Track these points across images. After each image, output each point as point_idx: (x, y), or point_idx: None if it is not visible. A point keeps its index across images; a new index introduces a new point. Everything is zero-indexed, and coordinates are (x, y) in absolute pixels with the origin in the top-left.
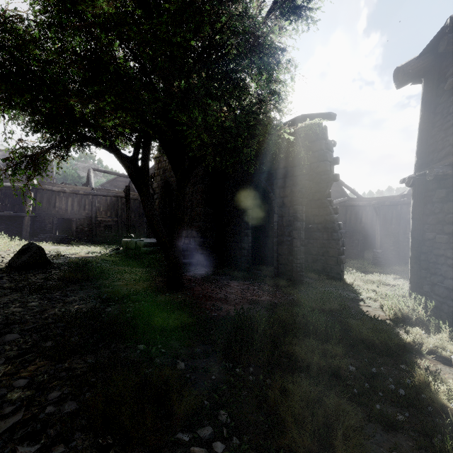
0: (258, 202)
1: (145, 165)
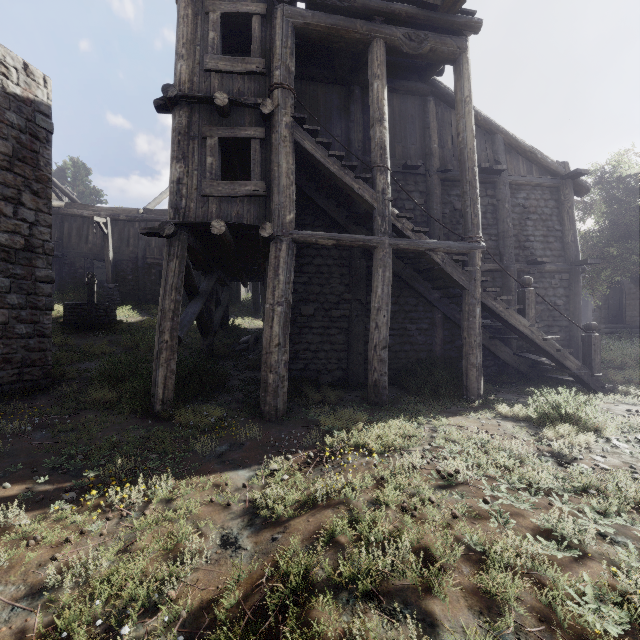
0: None
1: None
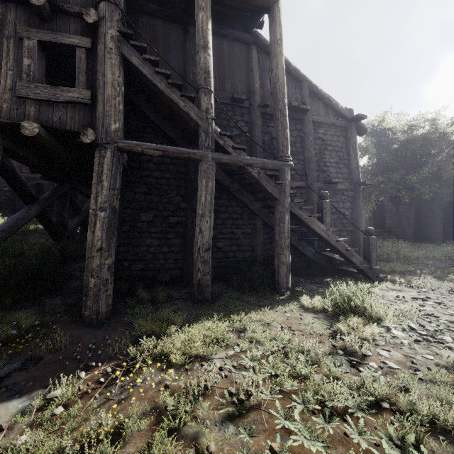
0: (446, 207)
1: (400, 201)
